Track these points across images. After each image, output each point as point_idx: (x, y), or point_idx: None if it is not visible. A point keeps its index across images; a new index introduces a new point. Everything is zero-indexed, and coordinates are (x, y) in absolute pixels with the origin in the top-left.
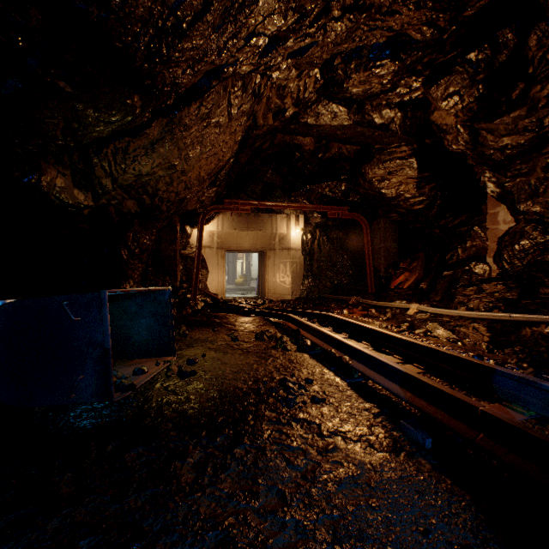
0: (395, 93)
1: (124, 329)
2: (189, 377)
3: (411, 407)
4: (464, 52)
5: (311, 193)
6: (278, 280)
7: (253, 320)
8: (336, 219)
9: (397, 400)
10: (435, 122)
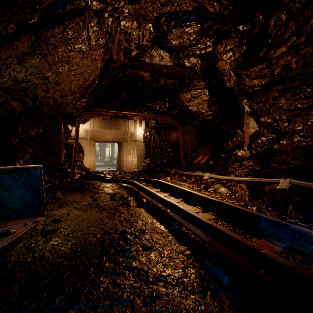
0: (197, 47)
1: (1, 198)
2: (50, 235)
3: (211, 247)
4: (236, 25)
5: (149, 107)
6: (129, 159)
7: (111, 185)
8: (164, 123)
9: (202, 241)
10: (218, 68)
